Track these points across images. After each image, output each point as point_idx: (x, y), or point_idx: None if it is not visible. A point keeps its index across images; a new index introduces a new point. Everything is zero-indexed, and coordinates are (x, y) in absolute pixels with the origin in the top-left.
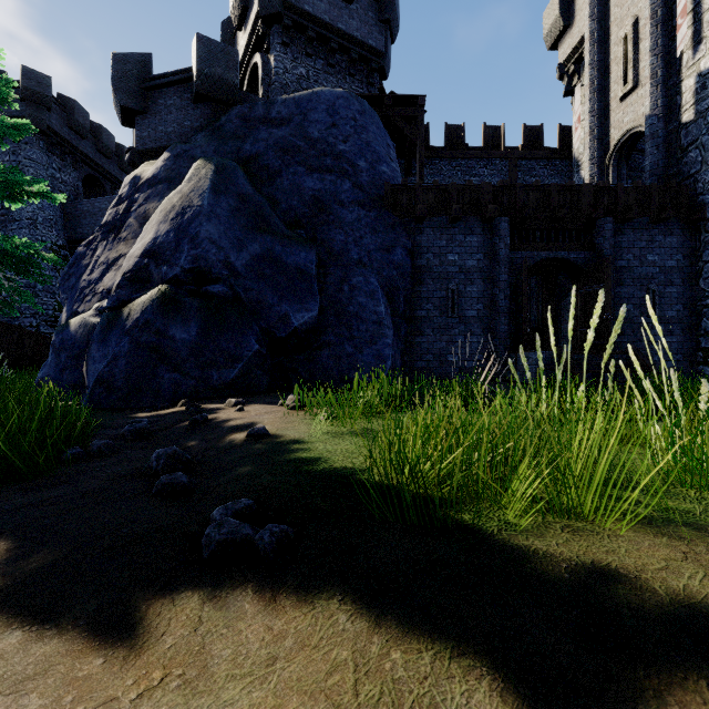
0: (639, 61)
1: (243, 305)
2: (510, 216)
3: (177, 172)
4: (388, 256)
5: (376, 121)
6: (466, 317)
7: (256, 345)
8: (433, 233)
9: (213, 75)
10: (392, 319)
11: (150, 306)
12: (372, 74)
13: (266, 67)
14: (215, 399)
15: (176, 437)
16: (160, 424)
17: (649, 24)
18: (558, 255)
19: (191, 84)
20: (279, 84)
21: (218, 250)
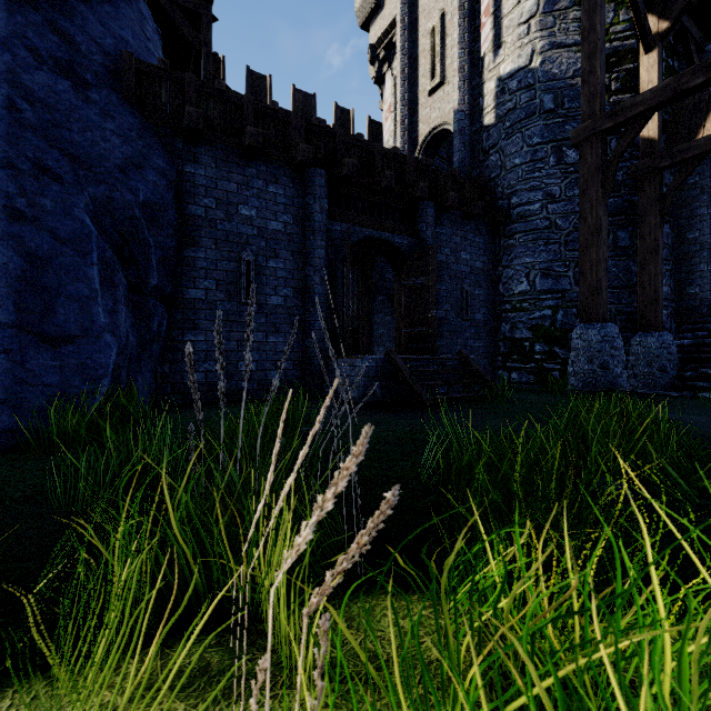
0: (446, 57)
1: None
2: (327, 171)
3: None
4: (122, 178)
5: None
6: (269, 305)
7: None
8: (216, 166)
9: None
10: (132, 297)
11: None
12: None
13: None
14: None
15: None
16: None
17: (458, 15)
18: (383, 235)
19: None
20: None
21: None
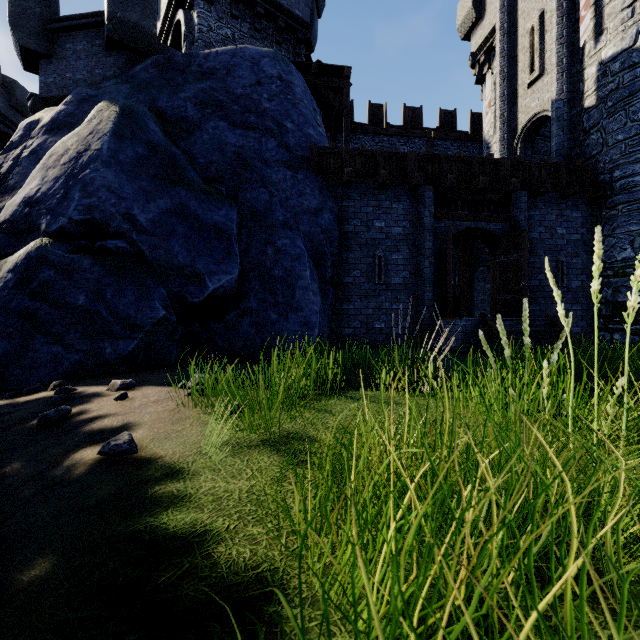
0: (545, 51)
1: (148, 264)
2: (434, 185)
3: (80, 117)
4: (315, 219)
5: (302, 84)
6: (393, 284)
7: (162, 311)
8: (360, 198)
9: (127, 21)
10: (319, 285)
11: (24, 263)
12: (299, 45)
13: (189, 24)
14: (104, 377)
15: (2, 448)
16: (1, 421)
17: (556, 15)
18: (479, 225)
19: (103, 29)
20: (203, 42)
21: (118, 201)
